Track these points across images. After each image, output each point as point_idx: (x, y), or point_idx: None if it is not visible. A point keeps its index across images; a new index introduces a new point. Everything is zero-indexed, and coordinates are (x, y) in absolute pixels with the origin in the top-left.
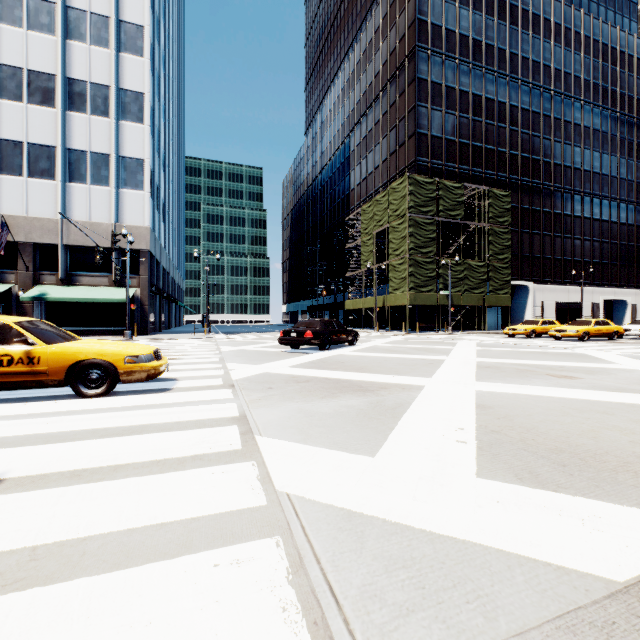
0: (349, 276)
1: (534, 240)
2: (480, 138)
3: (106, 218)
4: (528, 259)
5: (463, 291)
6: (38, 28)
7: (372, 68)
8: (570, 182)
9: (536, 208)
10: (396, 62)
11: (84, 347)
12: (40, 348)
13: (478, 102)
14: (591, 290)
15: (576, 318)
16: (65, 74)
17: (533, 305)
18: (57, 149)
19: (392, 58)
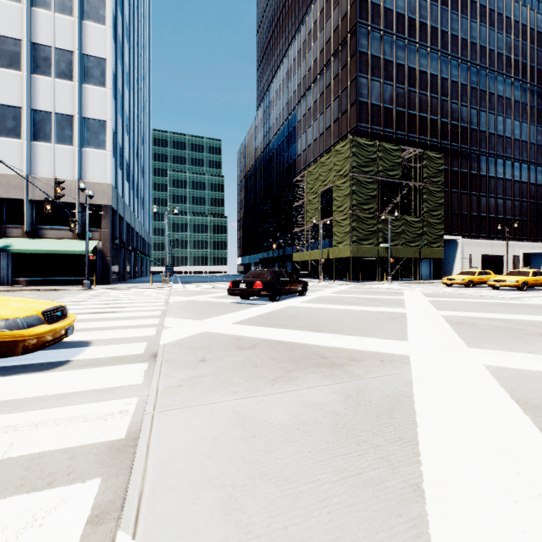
0: (296, 231)
1: (462, 199)
2: (414, 107)
3: (70, 175)
4: (457, 216)
5: (401, 244)
6: None
7: (317, 46)
8: (494, 147)
9: (464, 170)
10: (339, 38)
11: None
12: None
13: (413, 74)
14: (512, 244)
15: (499, 269)
16: (30, 39)
17: (461, 257)
18: (23, 110)
19: (335, 35)
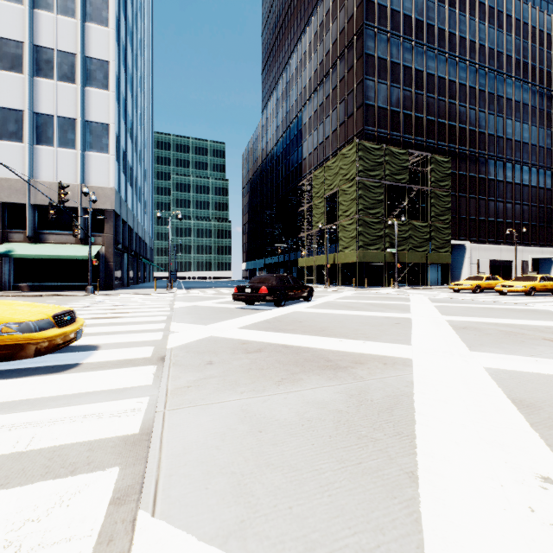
0: (302, 236)
1: (470, 203)
2: (422, 110)
3: (72, 179)
4: (465, 221)
5: (408, 249)
6: None
7: (323, 47)
8: (502, 151)
9: (472, 174)
10: (345, 40)
11: None
12: None
13: (420, 77)
14: (521, 249)
15: (508, 274)
16: (32, 41)
17: (469, 262)
18: (25, 113)
19: (341, 37)
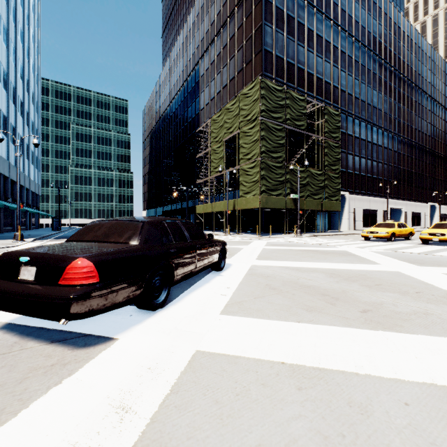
0: (199, 183)
1: (349, 159)
2: (312, 67)
3: None
4: (345, 174)
5: (306, 196)
6: None
7: None
8: (370, 116)
9: (350, 133)
10: None
11: None
12: None
13: (311, 36)
14: (382, 200)
15: (374, 222)
16: None
17: (348, 211)
18: None
19: None
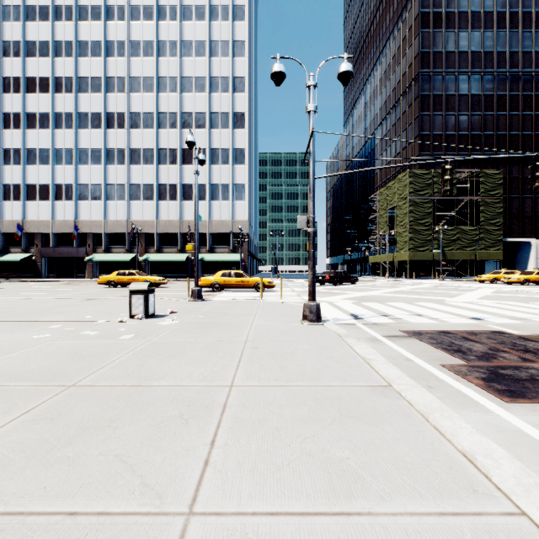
0: (372, 238)
1: (537, 203)
2: (479, 128)
3: (227, 217)
4: (530, 219)
5: (456, 249)
6: (199, 127)
7: (390, 85)
8: None
9: None
10: (406, 83)
11: (258, 279)
12: (249, 279)
13: (477, 100)
14: None
15: None
16: (210, 147)
17: (536, 258)
18: (206, 185)
19: (403, 79)
